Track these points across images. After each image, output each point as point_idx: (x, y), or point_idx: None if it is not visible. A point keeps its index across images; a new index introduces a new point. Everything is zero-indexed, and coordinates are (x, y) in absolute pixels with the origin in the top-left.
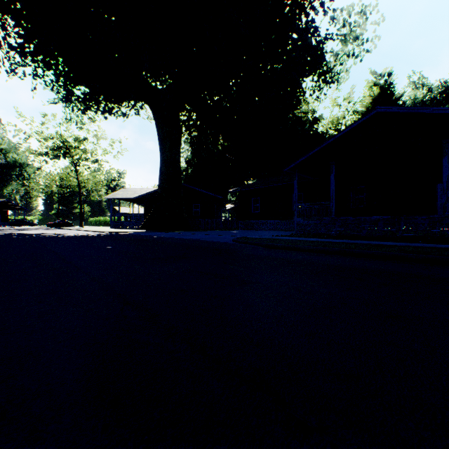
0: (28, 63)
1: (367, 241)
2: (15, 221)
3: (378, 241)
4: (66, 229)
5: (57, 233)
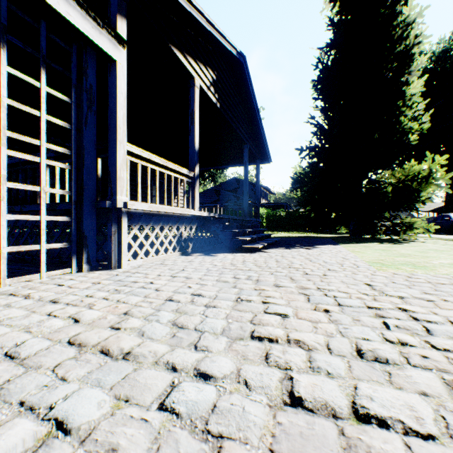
0: None
1: None
2: None
3: None
4: None
5: None
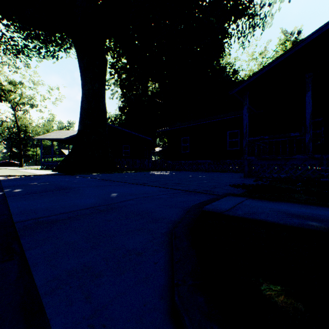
0: None
1: None
2: None
3: None
4: None
5: None
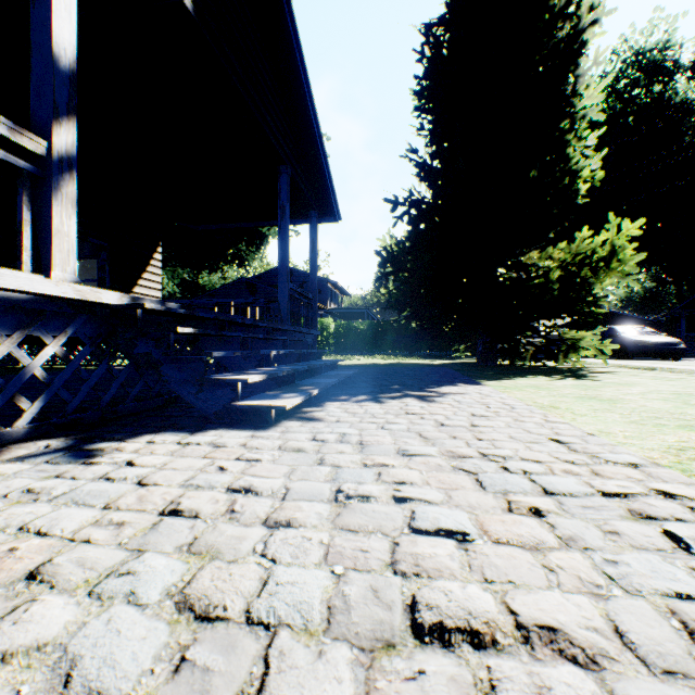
0: None
1: None
2: None
3: None
4: None
5: None
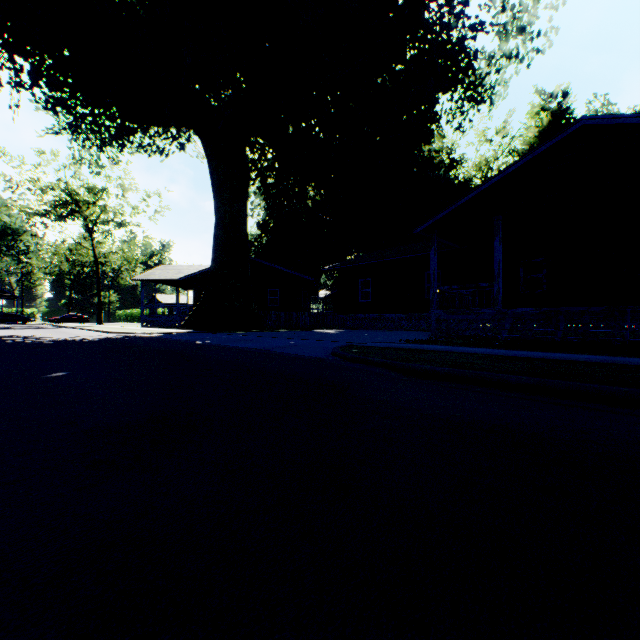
0: (4, 64)
1: (610, 357)
2: (1, 315)
3: (632, 357)
4: (70, 327)
5: (37, 335)
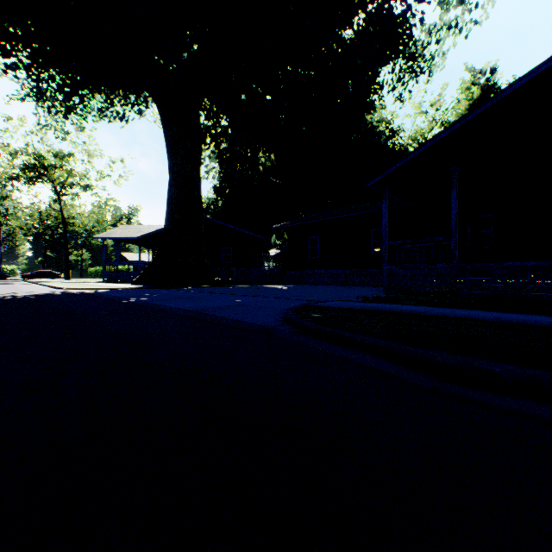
0: None
1: None
2: None
3: None
4: (32, 282)
5: None
